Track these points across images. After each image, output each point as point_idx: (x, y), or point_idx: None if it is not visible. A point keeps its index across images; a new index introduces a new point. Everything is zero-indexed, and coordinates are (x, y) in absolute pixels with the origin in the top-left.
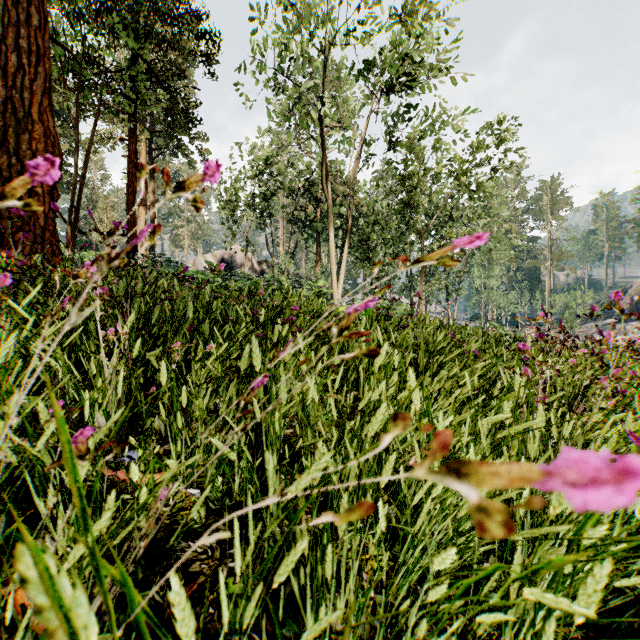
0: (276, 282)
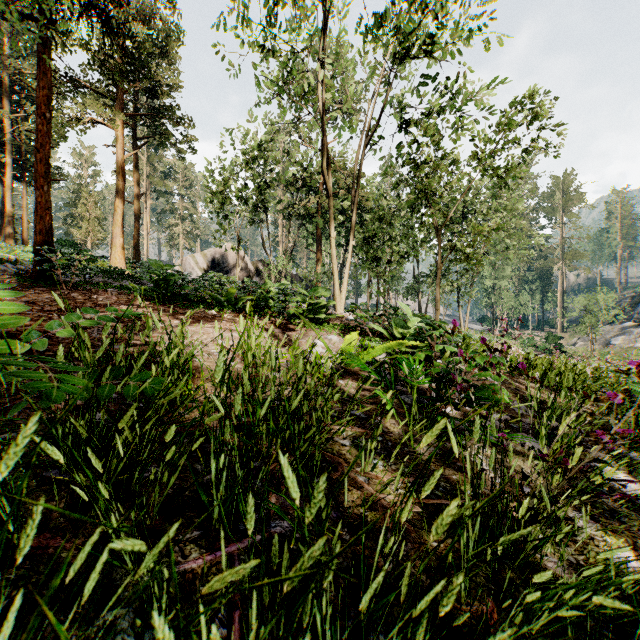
0: (257, 289)
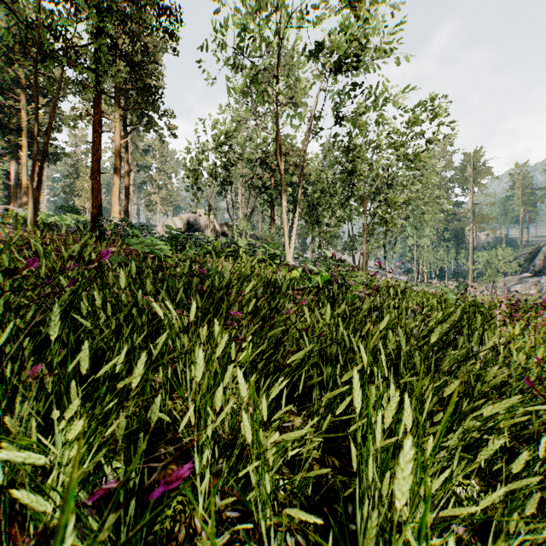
0: (233, 244)
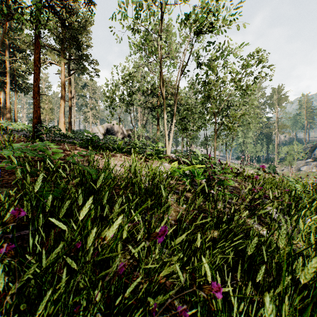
0: (131, 143)
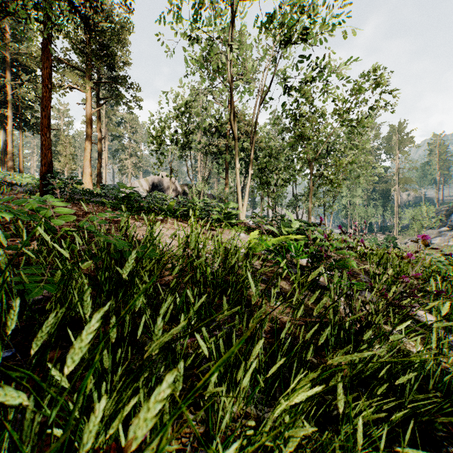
0: (188, 203)
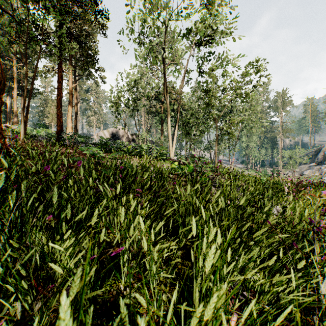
0: (139, 147)
